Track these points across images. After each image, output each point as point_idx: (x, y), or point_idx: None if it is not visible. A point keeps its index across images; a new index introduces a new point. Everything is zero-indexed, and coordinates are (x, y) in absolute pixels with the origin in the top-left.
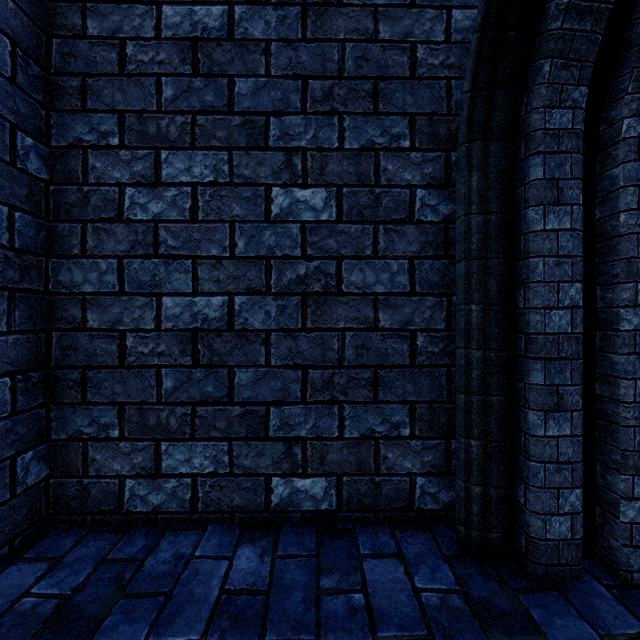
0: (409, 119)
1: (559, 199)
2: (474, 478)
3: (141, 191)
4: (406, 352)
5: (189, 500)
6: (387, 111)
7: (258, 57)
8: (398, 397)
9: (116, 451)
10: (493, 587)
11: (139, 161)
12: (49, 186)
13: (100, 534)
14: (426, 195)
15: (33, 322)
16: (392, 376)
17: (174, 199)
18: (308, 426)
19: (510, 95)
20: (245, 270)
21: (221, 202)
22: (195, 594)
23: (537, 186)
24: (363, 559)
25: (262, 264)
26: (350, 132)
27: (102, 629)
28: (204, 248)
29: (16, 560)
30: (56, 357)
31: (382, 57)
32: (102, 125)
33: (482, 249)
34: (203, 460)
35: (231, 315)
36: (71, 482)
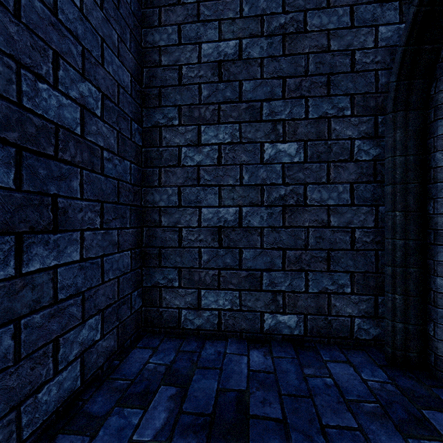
0: (350, 97)
1: None
2: (398, 318)
3: (190, 149)
4: (348, 241)
5: (216, 324)
6: (336, 93)
7: (256, 68)
8: (343, 268)
9: (177, 294)
10: (413, 383)
11: (189, 132)
12: (142, 149)
13: (171, 338)
14: (361, 144)
15: (137, 222)
16: (339, 255)
17: (208, 153)
18: (286, 284)
19: (423, 82)
20: (248, 192)
21: (235, 153)
22: (235, 370)
23: (442, 138)
24: (326, 362)
25: (258, 189)
26: (312, 108)
27: (193, 380)
28: (225, 180)
29: (135, 347)
30: (145, 241)
31: (332, 61)
32: (169, 114)
33: (403, 177)
34: (224, 301)
35: (240, 218)
36: (153, 310)
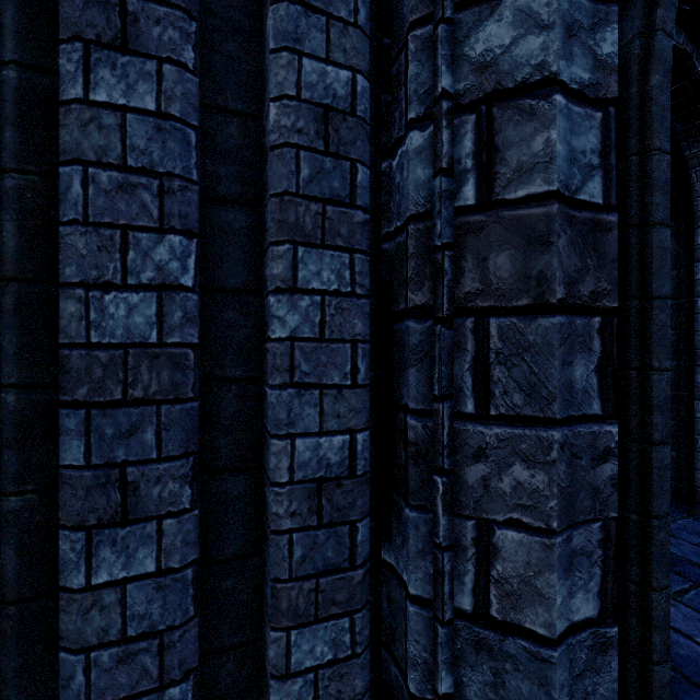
0: None
1: (127, 38)
2: None
3: None
4: None
5: None
6: None
7: None
8: None
9: None
10: None
11: None
12: None
13: None
14: None
15: None
16: None
17: None
18: None
19: None
20: None
21: None
22: None
23: None
24: None
25: None
26: None
27: None
28: None
29: None
30: None
31: None
32: None
33: None
34: None
35: None
36: None
